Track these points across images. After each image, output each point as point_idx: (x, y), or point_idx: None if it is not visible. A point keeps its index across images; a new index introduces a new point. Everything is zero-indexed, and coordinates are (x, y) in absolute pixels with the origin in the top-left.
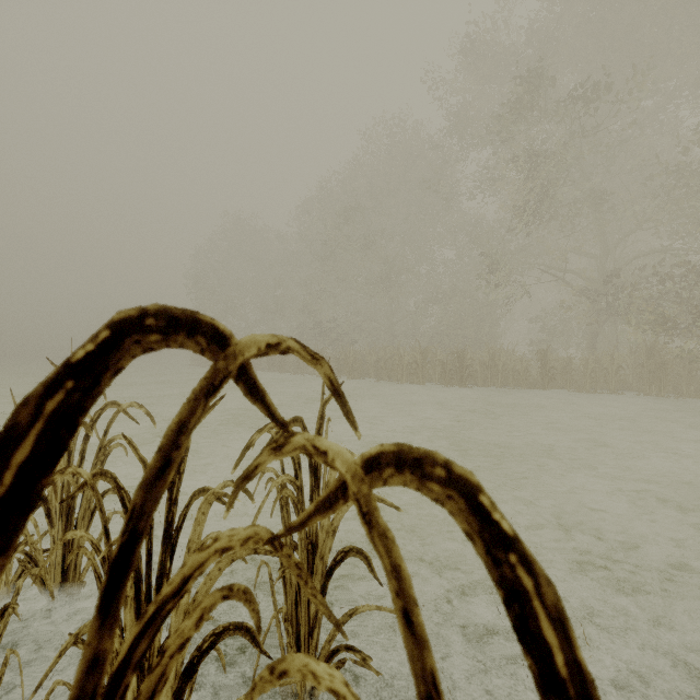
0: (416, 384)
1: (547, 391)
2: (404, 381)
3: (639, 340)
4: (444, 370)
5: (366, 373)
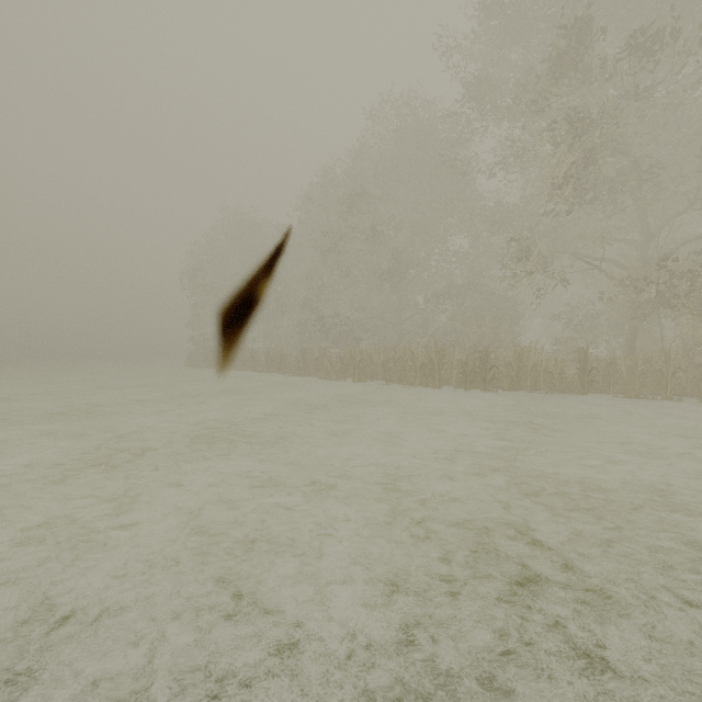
0: (431, 387)
1: (586, 396)
2: (417, 384)
3: (696, 337)
4: (464, 371)
5: (374, 375)
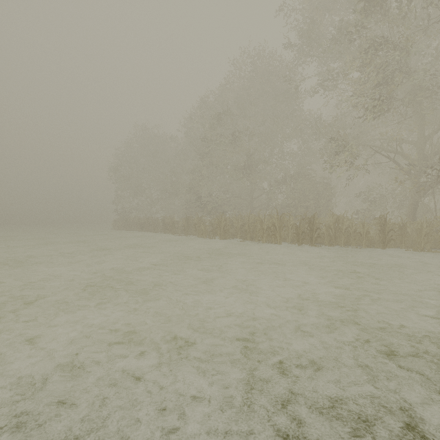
0: (274, 243)
1: (385, 249)
2: (264, 241)
3: None
4: (297, 232)
5: (234, 234)
